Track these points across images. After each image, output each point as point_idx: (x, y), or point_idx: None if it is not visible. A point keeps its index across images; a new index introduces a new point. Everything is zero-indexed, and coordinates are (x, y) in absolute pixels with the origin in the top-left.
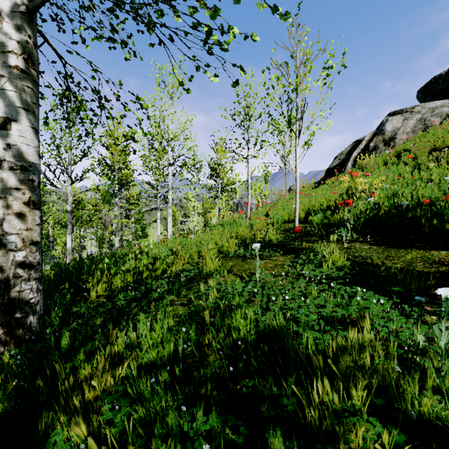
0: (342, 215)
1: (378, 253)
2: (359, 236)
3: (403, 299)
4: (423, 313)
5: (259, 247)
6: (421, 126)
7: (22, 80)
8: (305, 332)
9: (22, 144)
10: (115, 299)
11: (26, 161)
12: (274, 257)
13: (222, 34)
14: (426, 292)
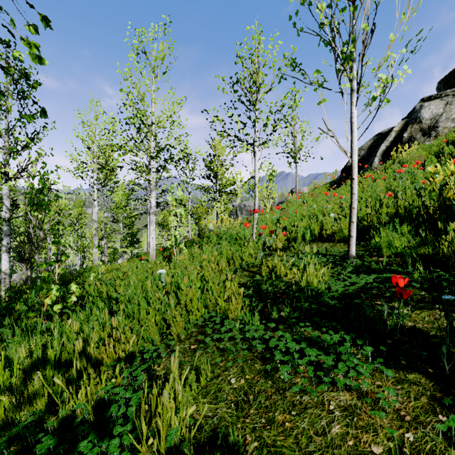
0: None
1: None
2: None
3: None
4: None
5: None
6: None
7: None
8: None
9: None
10: None
11: None
12: (362, 379)
13: None
14: None
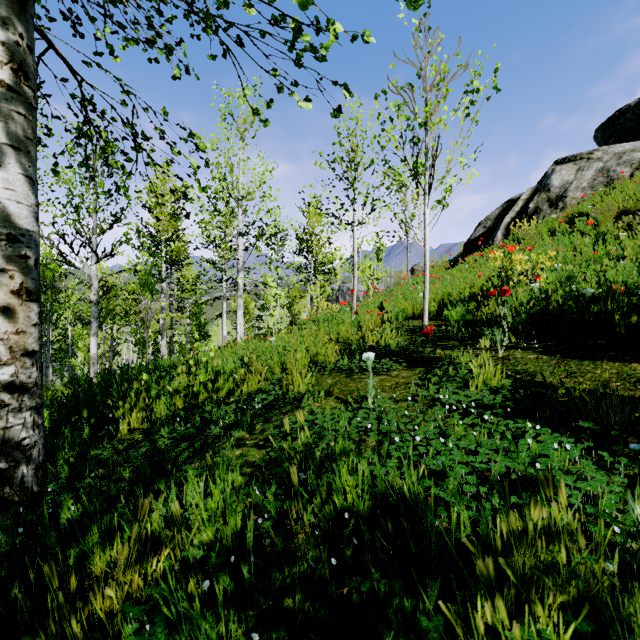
0: (493, 309)
1: (551, 367)
2: (520, 340)
3: (597, 441)
4: (631, 464)
5: (372, 358)
6: (603, 179)
7: (9, 102)
8: (455, 505)
9: (10, 202)
10: (155, 437)
11: (15, 226)
12: (394, 372)
13: (317, 32)
14: (633, 430)
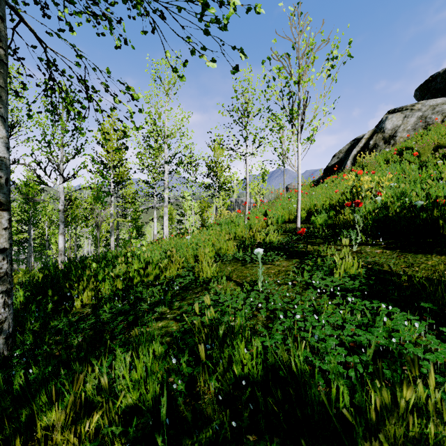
0: (347, 216)
1: (393, 259)
2: (368, 239)
3: (436, 318)
4: None
5: (262, 252)
6: (422, 124)
7: None
8: (336, 382)
9: None
10: (99, 312)
11: None
12: (277, 262)
13: (220, 5)
14: None
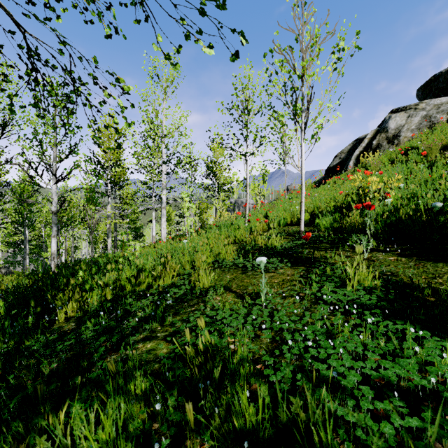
0: (355, 219)
1: (411, 268)
2: (379, 244)
3: None
4: None
5: (265, 262)
6: (427, 123)
7: None
8: None
9: None
10: (81, 329)
11: None
12: (280, 270)
13: None
14: None
